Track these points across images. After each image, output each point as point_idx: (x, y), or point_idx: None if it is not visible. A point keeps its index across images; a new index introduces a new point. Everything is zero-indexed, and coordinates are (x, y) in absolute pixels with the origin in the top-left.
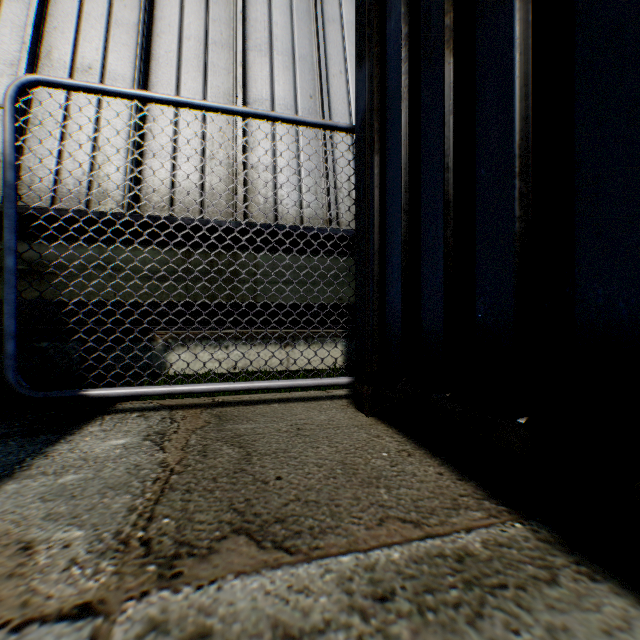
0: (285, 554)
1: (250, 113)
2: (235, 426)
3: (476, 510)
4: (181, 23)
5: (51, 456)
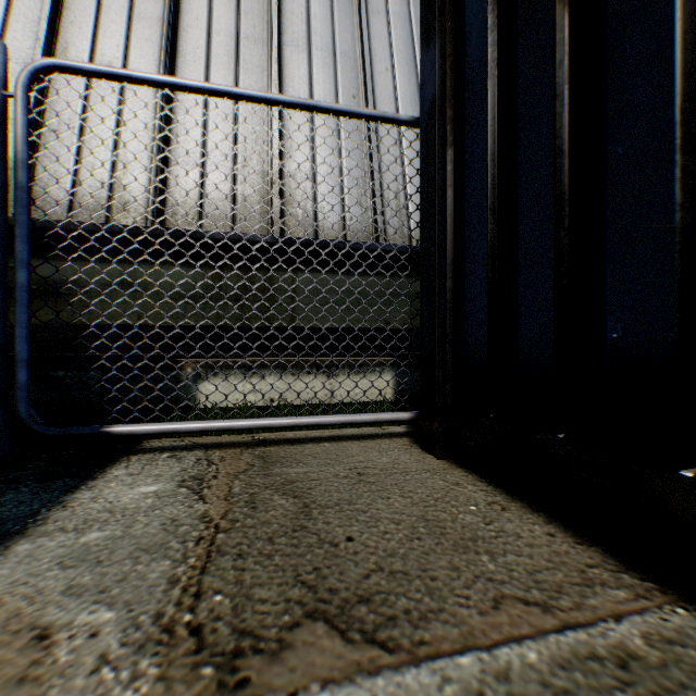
0: (382, 652)
1: (297, 104)
2: (284, 470)
3: (616, 587)
4: (210, 16)
5: (70, 507)
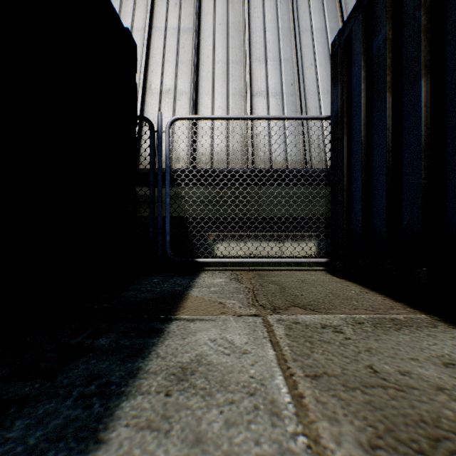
0: (316, 312)
1: (271, 118)
2: (269, 278)
3: (402, 310)
4: (214, 54)
5: (198, 282)
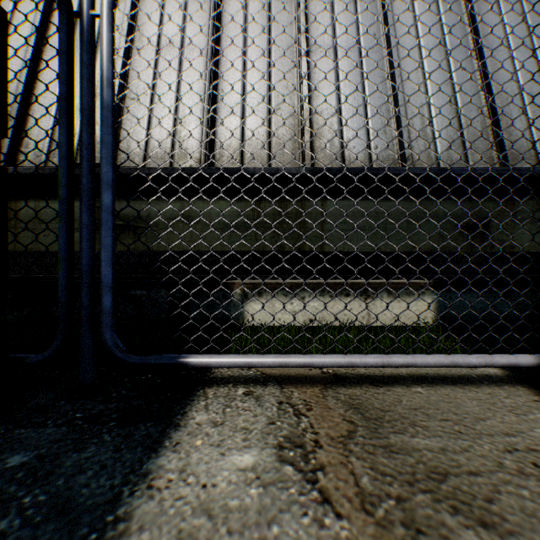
0: None
1: None
2: (404, 439)
3: None
4: None
5: (155, 488)
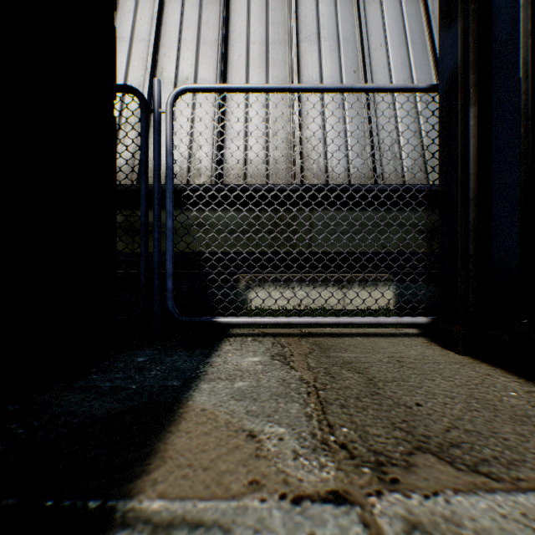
0: (489, 479)
1: (338, 88)
2: (338, 354)
3: None
4: (248, 32)
5: (214, 366)
